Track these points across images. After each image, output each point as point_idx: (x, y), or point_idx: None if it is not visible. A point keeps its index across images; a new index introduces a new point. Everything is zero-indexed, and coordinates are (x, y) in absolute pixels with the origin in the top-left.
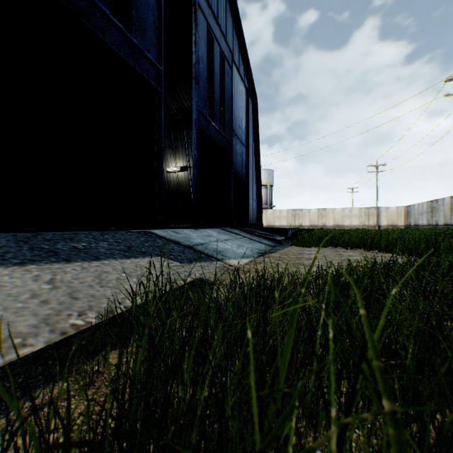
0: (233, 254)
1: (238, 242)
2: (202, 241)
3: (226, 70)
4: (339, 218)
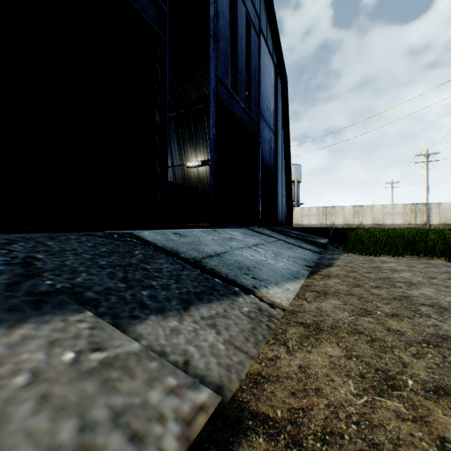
0: (272, 272)
1: (272, 248)
2: (219, 248)
3: (252, 37)
4: (378, 216)
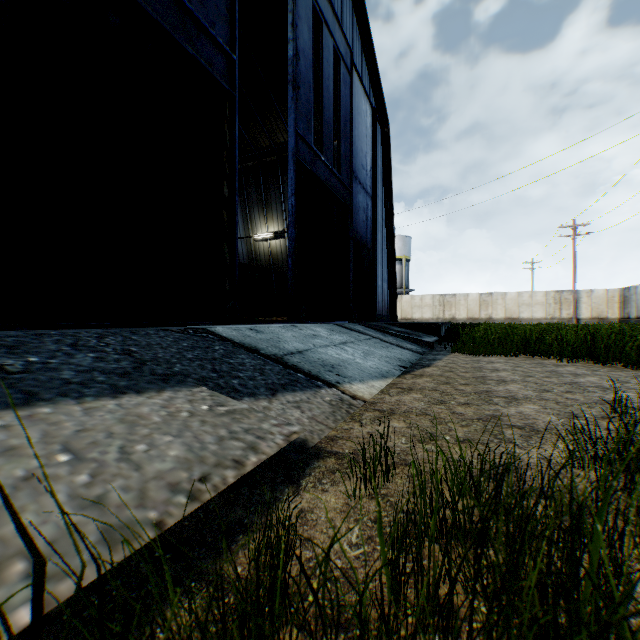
0: (358, 371)
1: (363, 347)
2: (300, 345)
3: (343, 76)
4: (513, 307)
